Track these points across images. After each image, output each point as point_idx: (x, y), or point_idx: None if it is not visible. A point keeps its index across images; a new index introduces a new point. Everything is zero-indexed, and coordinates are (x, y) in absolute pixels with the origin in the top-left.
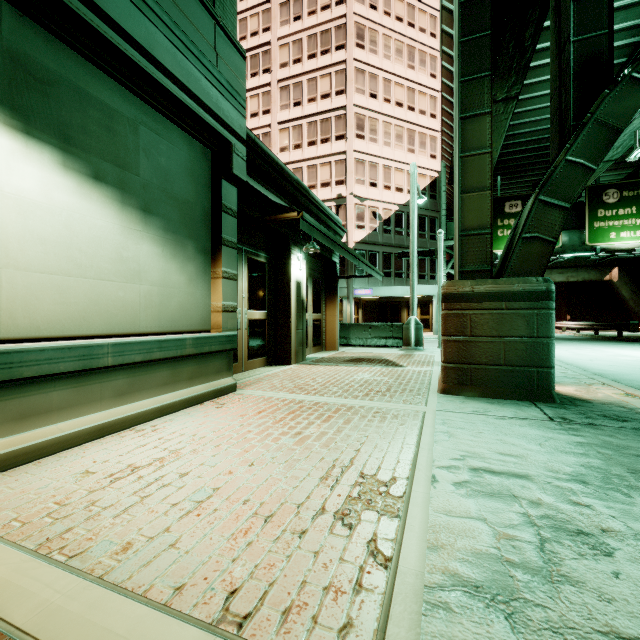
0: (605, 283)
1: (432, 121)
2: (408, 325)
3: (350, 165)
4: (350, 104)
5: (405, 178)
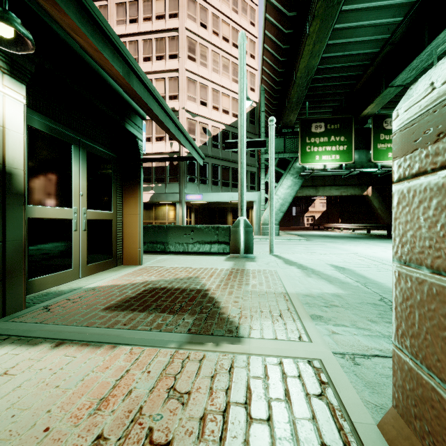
0: (362, 197)
1: (251, 60)
2: (236, 227)
3: (182, 82)
4: (182, 27)
5: (230, 103)
